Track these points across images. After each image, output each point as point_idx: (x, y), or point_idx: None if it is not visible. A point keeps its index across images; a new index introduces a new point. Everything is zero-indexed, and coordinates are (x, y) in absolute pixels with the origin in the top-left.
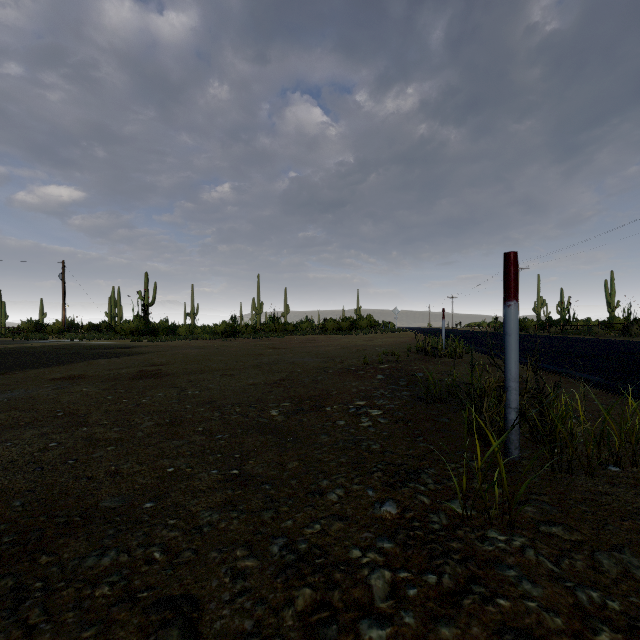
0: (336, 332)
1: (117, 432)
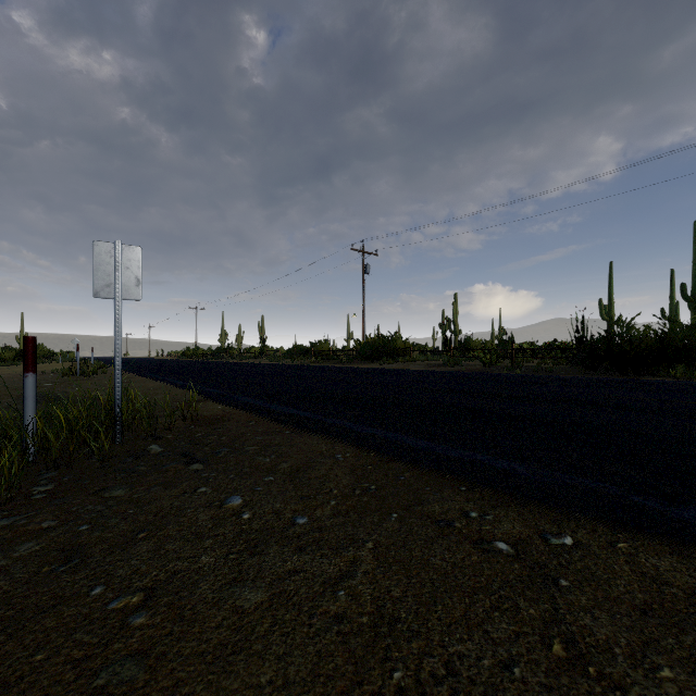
0: None
1: None
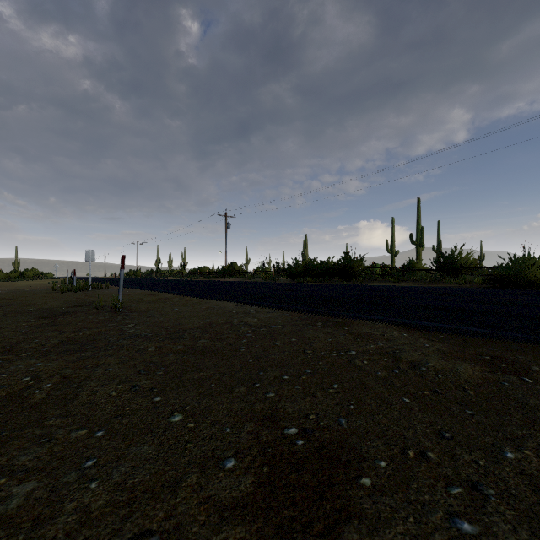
0: (10, 280)
1: (20, 286)
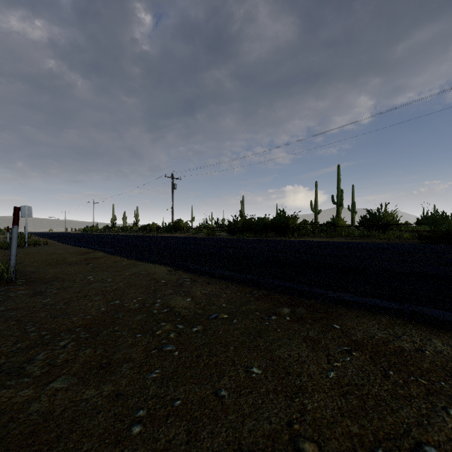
0: None
1: None
